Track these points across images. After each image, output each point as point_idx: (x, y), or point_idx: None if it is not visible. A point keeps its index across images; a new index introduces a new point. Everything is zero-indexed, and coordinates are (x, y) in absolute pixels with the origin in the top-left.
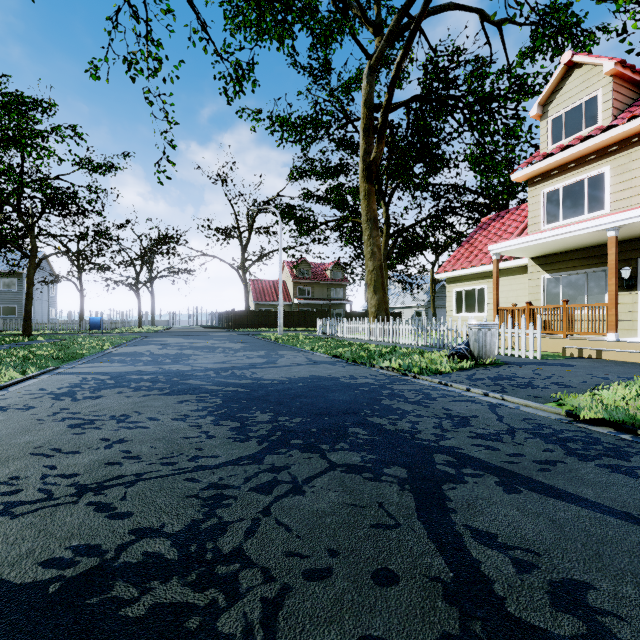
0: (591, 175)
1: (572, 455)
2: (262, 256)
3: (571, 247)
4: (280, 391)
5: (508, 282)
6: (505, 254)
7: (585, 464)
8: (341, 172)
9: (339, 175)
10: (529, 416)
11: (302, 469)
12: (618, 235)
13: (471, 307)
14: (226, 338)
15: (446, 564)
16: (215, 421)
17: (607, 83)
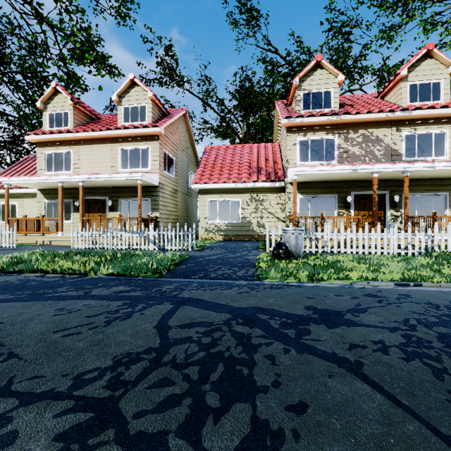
0: (66, 152)
1: None
2: None
3: (55, 187)
4: None
5: (31, 202)
6: (16, 185)
7: None
8: None
9: None
10: None
11: None
12: (70, 185)
13: None
14: None
15: None
16: None
17: (72, 109)
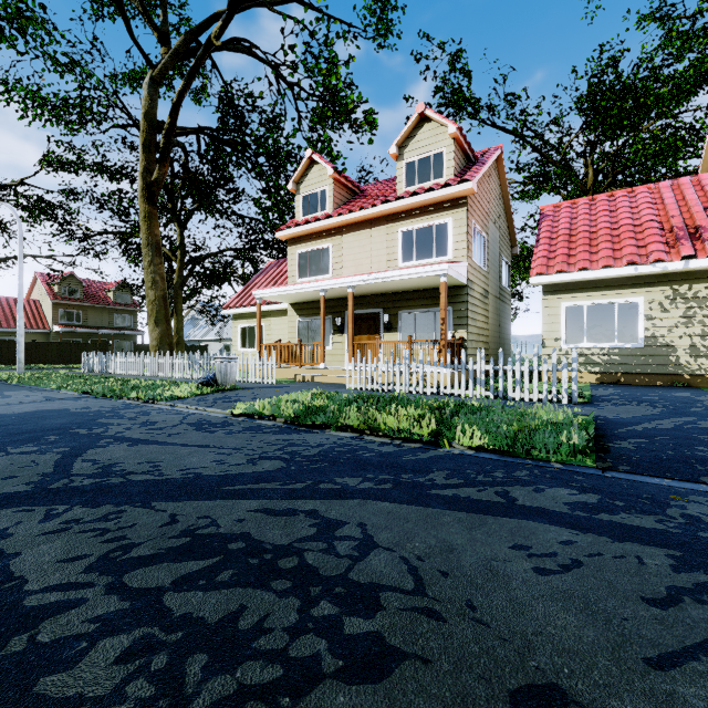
0: (323, 247)
1: (196, 430)
2: None
3: (311, 299)
4: None
5: (279, 322)
6: (268, 299)
7: (197, 432)
8: (124, 176)
9: (122, 179)
10: (206, 417)
11: None
12: (332, 294)
13: (253, 342)
14: None
15: (54, 469)
16: None
17: (331, 183)
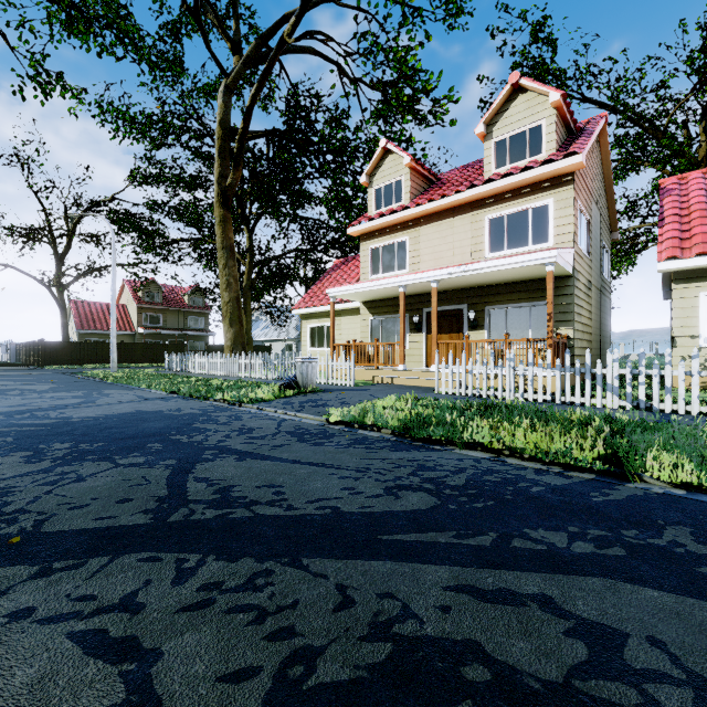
0: (398, 241)
1: (300, 441)
2: (90, 271)
3: (385, 296)
4: (90, 426)
5: (349, 321)
6: (340, 297)
7: (301, 444)
8: (199, 186)
9: (197, 189)
10: (301, 424)
11: (90, 470)
12: (410, 291)
13: (322, 342)
14: (27, 378)
15: (168, 491)
16: (3, 454)
17: (407, 172)
